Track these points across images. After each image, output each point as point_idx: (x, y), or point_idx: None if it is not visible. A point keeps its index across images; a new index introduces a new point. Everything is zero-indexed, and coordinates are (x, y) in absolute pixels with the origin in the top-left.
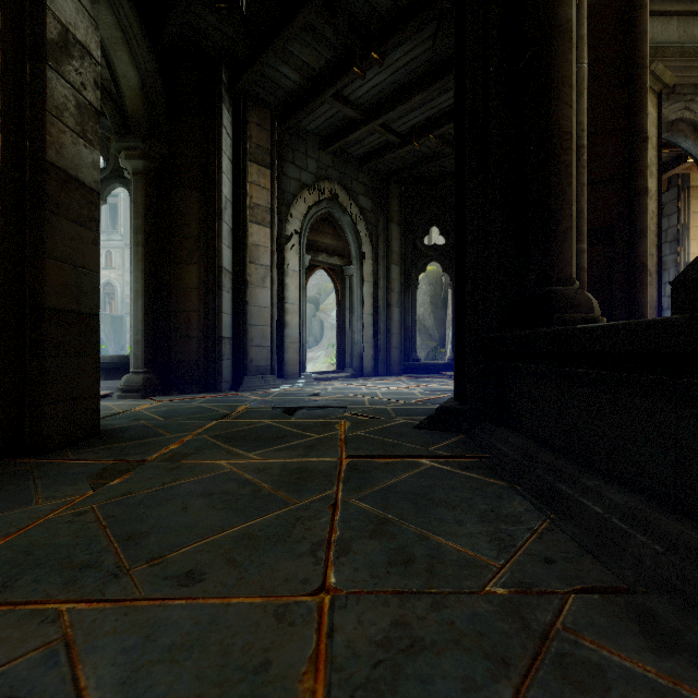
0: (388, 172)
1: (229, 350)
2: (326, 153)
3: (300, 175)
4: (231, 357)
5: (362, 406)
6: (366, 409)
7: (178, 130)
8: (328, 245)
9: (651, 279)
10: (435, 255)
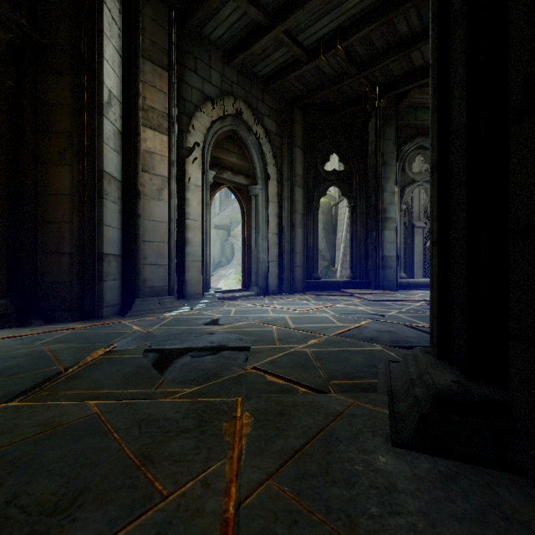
0: (292, 98)
1: (116, 269)
2: (231, 67)
3: (203, 85)
4: (120, 277)
5: (271, 345)
6: (278, 356)
7: (46, 2)
8: (234, 164)
9: None
10: (335, 180)
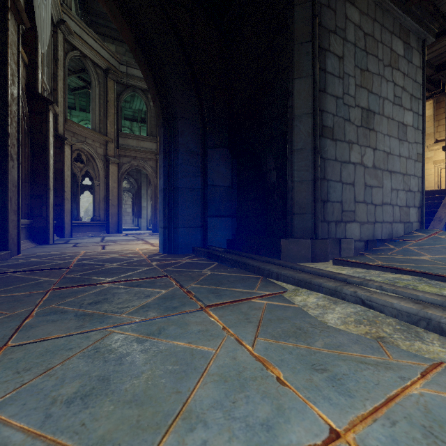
0: None
1: None
2: None
3: None
4: None
5: None
6: None
7: None
8: None
9: (115, 207)
10: (87, 188)
